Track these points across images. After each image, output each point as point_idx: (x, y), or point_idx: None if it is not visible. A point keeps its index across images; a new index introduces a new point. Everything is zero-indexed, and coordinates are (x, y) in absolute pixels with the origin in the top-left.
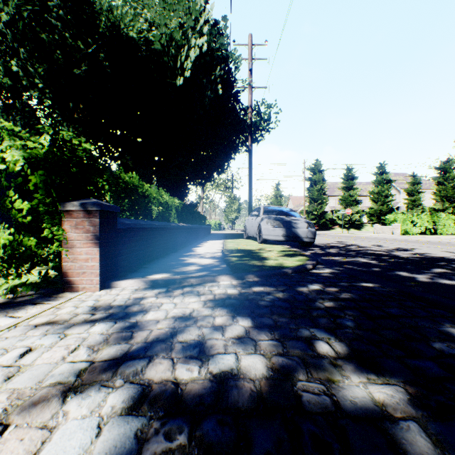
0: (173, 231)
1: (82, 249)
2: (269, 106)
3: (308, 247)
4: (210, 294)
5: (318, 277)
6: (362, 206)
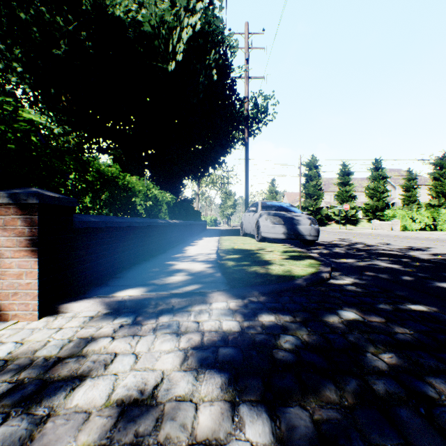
0: (162, 229)
1: (13, 260)
2: (267, 98)
3: (310, 246)
4: (196, 332)
5: (343, 293)
6: (357, 202)
